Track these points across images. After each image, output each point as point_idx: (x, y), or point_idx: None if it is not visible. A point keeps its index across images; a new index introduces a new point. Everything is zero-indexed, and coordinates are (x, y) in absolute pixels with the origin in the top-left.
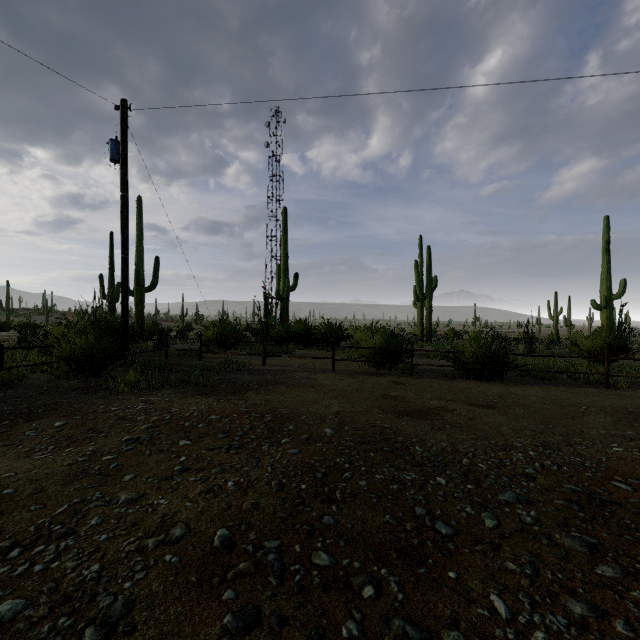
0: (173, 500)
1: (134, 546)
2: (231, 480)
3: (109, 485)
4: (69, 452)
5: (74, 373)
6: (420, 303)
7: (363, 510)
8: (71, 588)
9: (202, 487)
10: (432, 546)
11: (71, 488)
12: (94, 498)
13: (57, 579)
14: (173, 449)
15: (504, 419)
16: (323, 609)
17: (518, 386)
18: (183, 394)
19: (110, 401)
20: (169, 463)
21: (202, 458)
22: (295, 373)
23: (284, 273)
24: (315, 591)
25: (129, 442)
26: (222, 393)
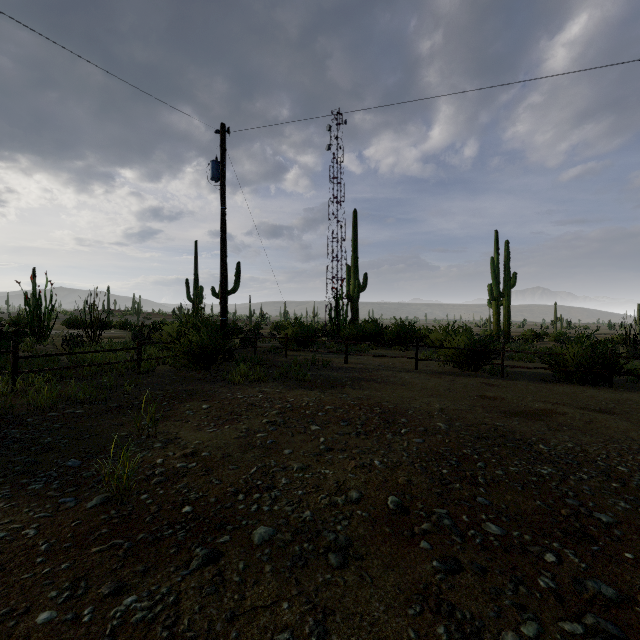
0: (336, 471)
1: (327, 501)
2: (376, 460)
3: (276, 456)
4: (229, 428)
5: (192, 366)
6: (496, 302)
7: (511, 495)
8: (298, 524)
9: (355, 463)
10: (596, 530)
11: (248, 456)
12: (273, 464)
13: (284, 517)
14: (308, 432)
15: (629, 425)
16: (512, 565)
17: (632, 392)
18: (288, 387)
19: (232, 390)
20: (313, 443)
21: (337, 441)
22: (379, 371)
23: (354, 274)
24: (498, 551)
25: (270, 424)
26: (322, 387)
